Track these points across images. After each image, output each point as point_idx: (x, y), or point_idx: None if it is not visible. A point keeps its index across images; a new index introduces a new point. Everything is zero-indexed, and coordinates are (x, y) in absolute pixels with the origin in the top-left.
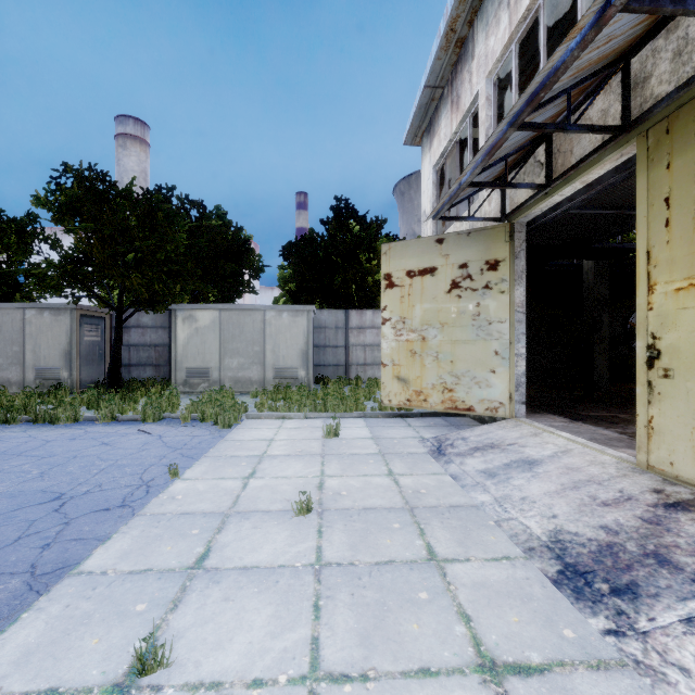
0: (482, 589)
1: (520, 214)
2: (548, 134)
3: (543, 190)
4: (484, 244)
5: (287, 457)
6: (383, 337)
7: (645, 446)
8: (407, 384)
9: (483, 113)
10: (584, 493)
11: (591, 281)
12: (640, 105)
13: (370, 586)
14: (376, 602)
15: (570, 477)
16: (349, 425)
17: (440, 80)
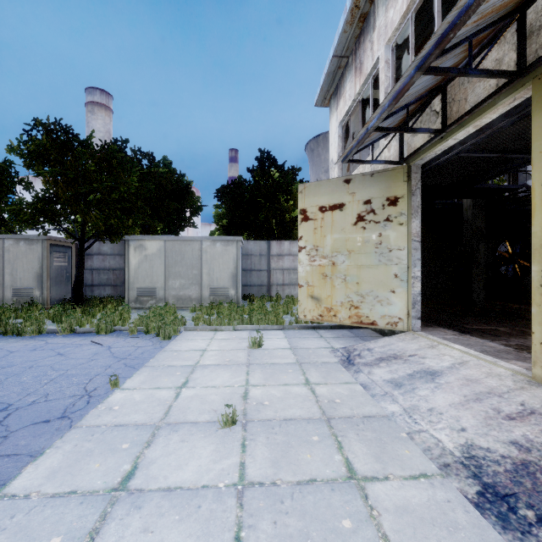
0: (405, 514)
1: (417, 157)
2: (444, 85)
3: (439, 135)
4: (386, 184)
5: (216, 367)
6: (299, 262)
7: (541, 361)
8: (320, 302)
9: (383, 74)
10: (488, 405)
11: (469, 217)
12: (535, 51)
13: (293, 512)
14: (299, 532)
15: (471, 388)
16: (270, 336)
17: (345, 51)
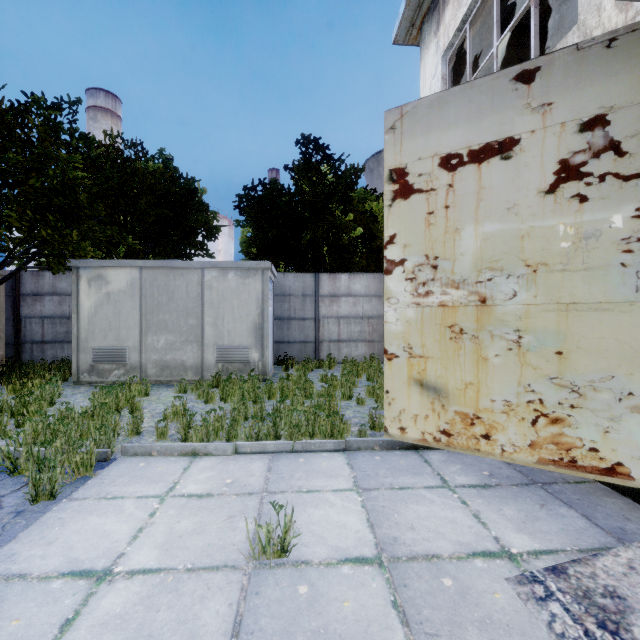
0: None
1: None
2: None
3: None
4: None
5: None
6: (388, 298)
7: None
8: (443, 399)
9: None
10: None
11: None
12: None
13: None
14: None
15: None
16: (317, 480)
17: None
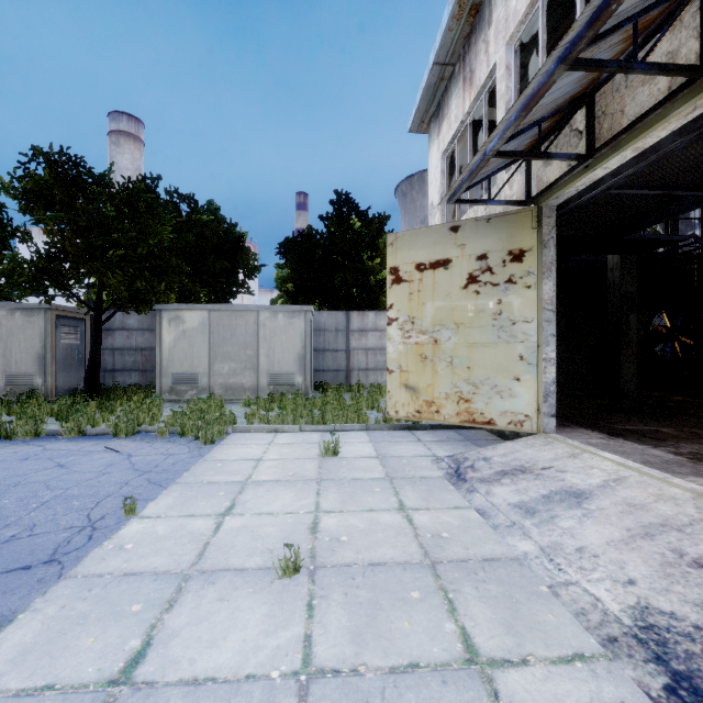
0: None
1: (551, 195)
2: (591, 94)
3: (583, 162)
4: (507, 232)
5: (275, 484)
6: (389, 339)
7: None
8: (417, 394)
9: (503, 84)
10: (663, 545)
11: (617, 278)
12: None
13: None
14: None
15: (636, 518)
16: (350, 439)
17: (450, 56)
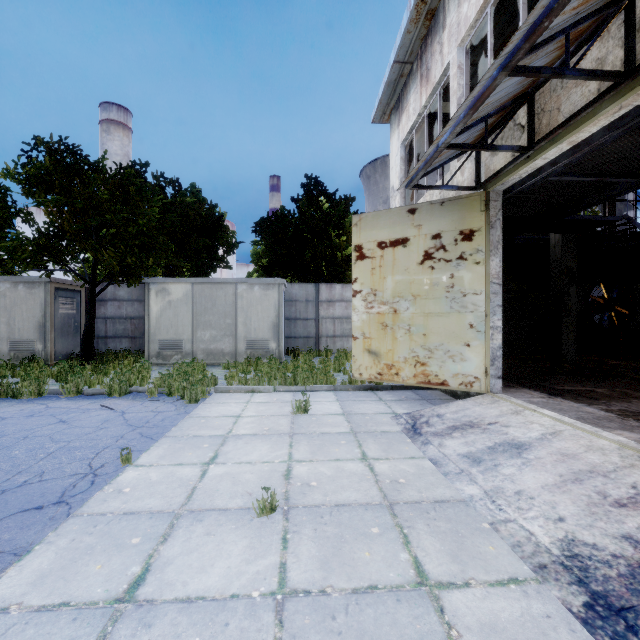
0: (493, 635)
1: (497, 181)
2: (531, 93)
3: (525, 153)
4: (459, 214)
5: (253, 437)
6: (354, 309)
7: None
8: (378, 358)
9: (455, 82)
10: (590, 488)
11: (558, 255)
12: None
13: (348, 632)
14: None
15: (568, 466)
16: (319, 399)
17: (409, 55)
